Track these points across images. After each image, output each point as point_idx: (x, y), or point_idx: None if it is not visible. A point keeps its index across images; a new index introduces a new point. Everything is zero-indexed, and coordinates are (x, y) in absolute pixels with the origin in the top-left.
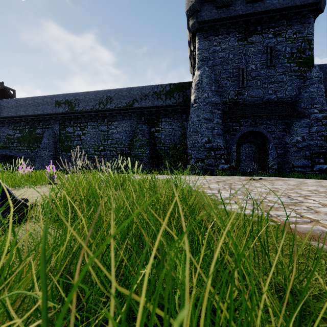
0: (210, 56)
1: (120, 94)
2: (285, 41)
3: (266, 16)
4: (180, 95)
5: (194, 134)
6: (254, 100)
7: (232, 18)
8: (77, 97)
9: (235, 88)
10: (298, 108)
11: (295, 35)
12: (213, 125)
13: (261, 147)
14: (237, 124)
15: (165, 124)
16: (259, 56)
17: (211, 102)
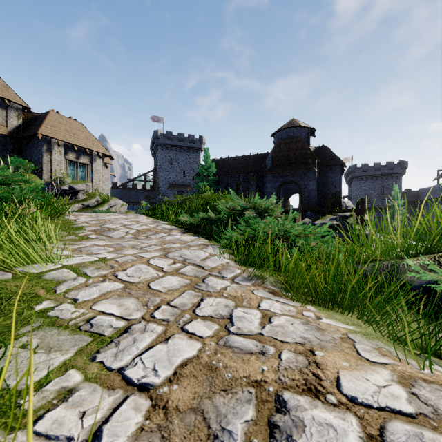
0: None
1: None
2: None
3: None
4: None
5: None
6: None
7: None
8: None
9: None
10: None
11: None
12: None
13: None
14: None
15: None
16: None
17: None
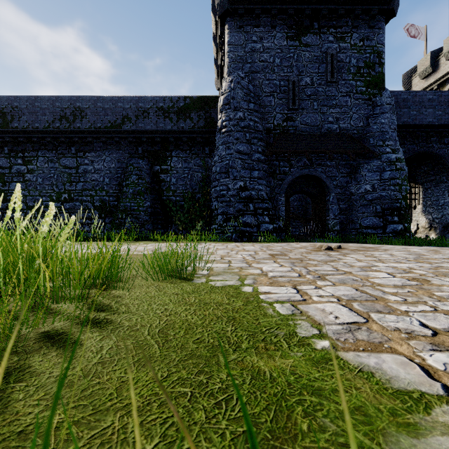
0: (247, 57)
1: (99, 106)
2: (350, 48)
3: (326, 8)
4: (200, 116)
5: (223, 175)
6: (309, 129)
7: (279, 2)
8: (17, 104)
9: (284, 109)
10: (366, 144)
11: (362, 42)
12: (251, 164)
13: (318, 200)
14: (286, 164)
15: (177, 160)
16: (316, 66)
17: (248, 127)
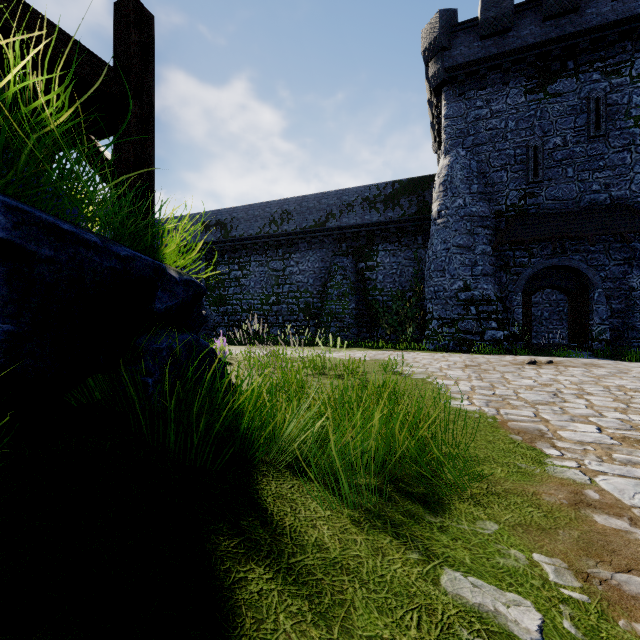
0: (468, 129)
1: (304, 206)
2: (629, 83)
3: (586, 40)
4: (411, 202)
5: (438, 274)
6: (559, 205)
7: (512, 52)
8: (235, 214)
9: (520, 184)
10: None
11: None
12: (474, 258)
13: (576, 297)
14: (524, 254)
15: (385, 255)
16: (572, 119)
17: (470, 214)
